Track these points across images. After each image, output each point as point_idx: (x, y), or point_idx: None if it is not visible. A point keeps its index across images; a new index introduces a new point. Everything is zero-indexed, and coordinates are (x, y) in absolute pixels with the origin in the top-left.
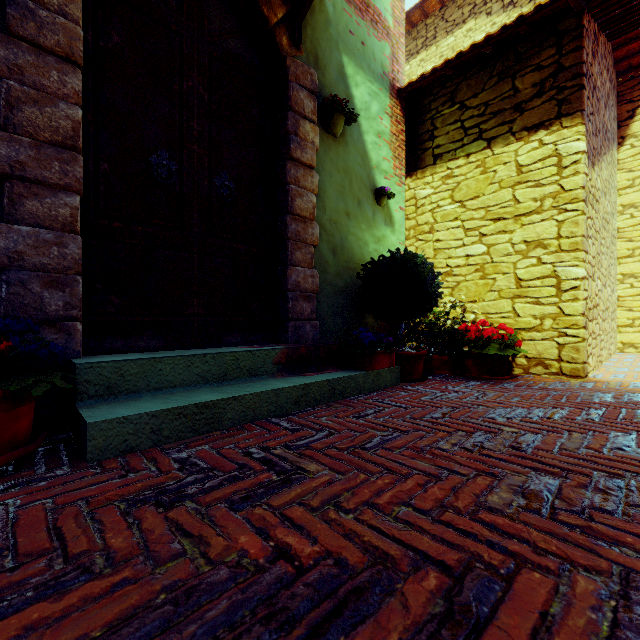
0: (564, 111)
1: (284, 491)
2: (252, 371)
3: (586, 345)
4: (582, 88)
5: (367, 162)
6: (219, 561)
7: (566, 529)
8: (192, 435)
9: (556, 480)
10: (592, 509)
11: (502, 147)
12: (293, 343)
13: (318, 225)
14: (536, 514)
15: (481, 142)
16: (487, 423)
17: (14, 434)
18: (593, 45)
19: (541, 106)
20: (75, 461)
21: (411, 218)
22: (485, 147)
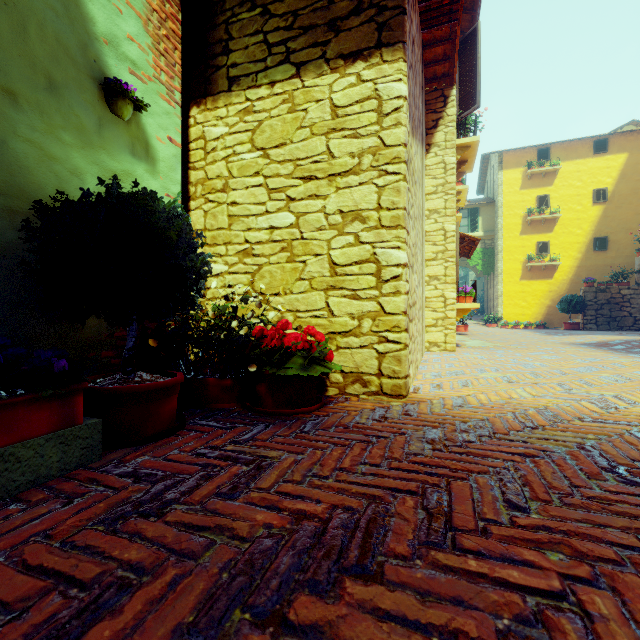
0: (385, 39)
1: None
2: None
3: (408, 353)
4: (404, 13)
5: (80, 18)
6: None
7: None
8: None
9: None
10: None
11: (314, 77)
12: None
13: None
14: None
15: (289, 67)
16: None
17: None
18: None
19: (359, 28)
20: None
21: (199, 167)
22: (294, 74)
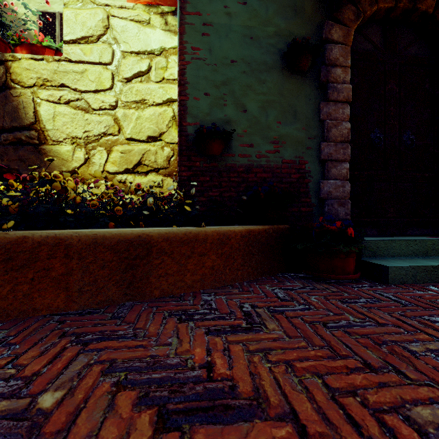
0: None
1: None
2: None
3: None
4: None
5: None
6: None
7: None
8: (430, 282)
9: None
10: None
11: None
12: None
13: None
14: None
15: None
16: None
17: (353, 267)
18: None
19: None
20: (378, 282)
21: None
22: None
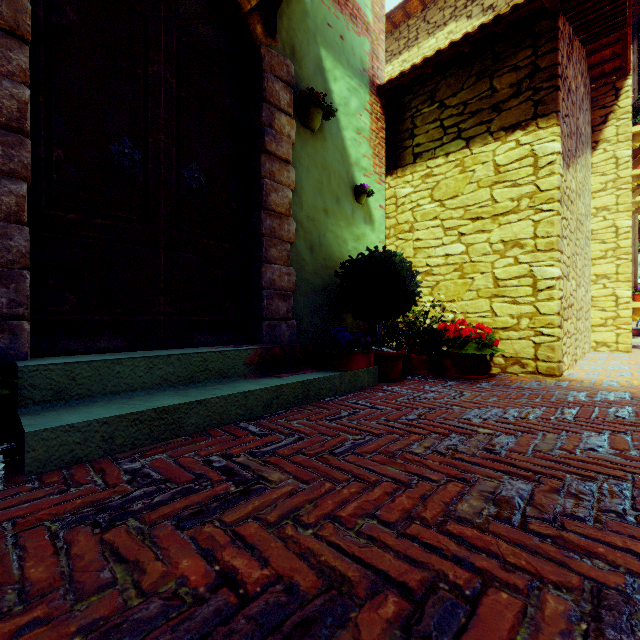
0: (540, 112)
1: (240, 504)
2: (222, 373)
3: (561, 344)
4: (557, 89)
5: (346, 158)
6: (152, 592)
7: (537, 540)
8: (150, 442)
9: (528, 485)
10: (564, 516)
11: (480, 147)
12: (268, 343)
13: (295, 221)
14: (507, 523)
15: (460, 141)
16: (462, 424)
17: None
18: (568, 48)
19: (518, 106)
20: (12, 475)
21: (391, 217)
22: (464, 146)
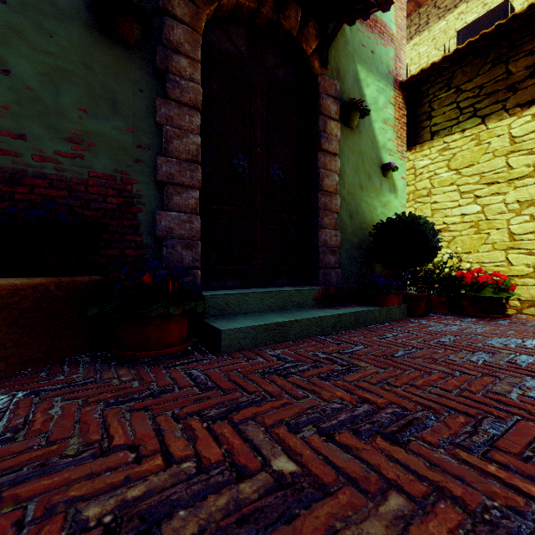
0: None
1: (350, 374)
2: (299, 304)
3: None
4: None
5: (375, 144)
6: (330, 401)
7: None
8: (273, 343)
9: None
10: None
11: (496, 122)
12: (322, 285)
13: (339, 197)
14: (530, 398)
15: (475, 119)
16: (486, 347)
17: (183, 334)
18: None
19: (534, 85)
20: (213, 352)
21: (410, 184)
22: (479, 123)
